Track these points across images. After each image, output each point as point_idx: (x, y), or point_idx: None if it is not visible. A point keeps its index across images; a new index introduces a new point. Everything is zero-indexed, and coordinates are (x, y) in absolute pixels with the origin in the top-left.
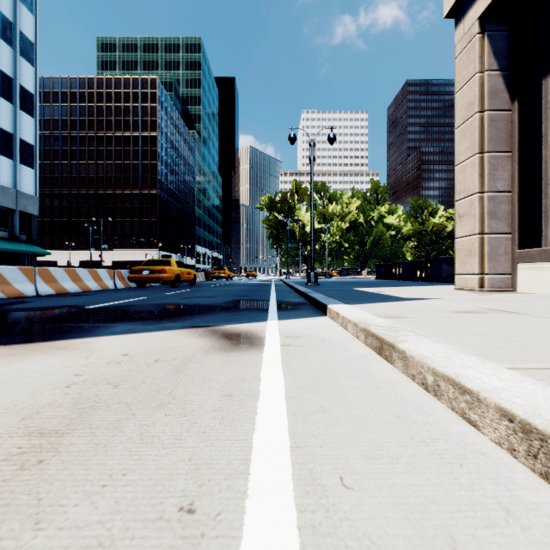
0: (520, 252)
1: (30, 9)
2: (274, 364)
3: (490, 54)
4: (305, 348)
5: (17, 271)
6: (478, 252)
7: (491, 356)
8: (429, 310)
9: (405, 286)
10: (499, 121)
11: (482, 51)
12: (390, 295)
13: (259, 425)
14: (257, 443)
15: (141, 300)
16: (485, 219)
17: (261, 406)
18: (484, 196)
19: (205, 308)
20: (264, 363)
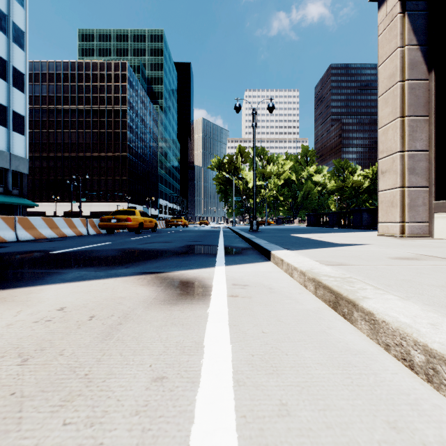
0: (436, 203)
1: (21, 4)
2: (220, 324)
3: (410, 31)
4: (253, 300)
5: None
6: (399, 203)
7: None
8: (368, 256)
9: (333, 232)
10: (418, 89)
11: (403, 28)
12: (324, 240)
13: None
14: None
15: (105, 245)
16: (405, 174)
17: (201, 404)
18: (404, 154)
19: (160, 252)
20: (209, 322)
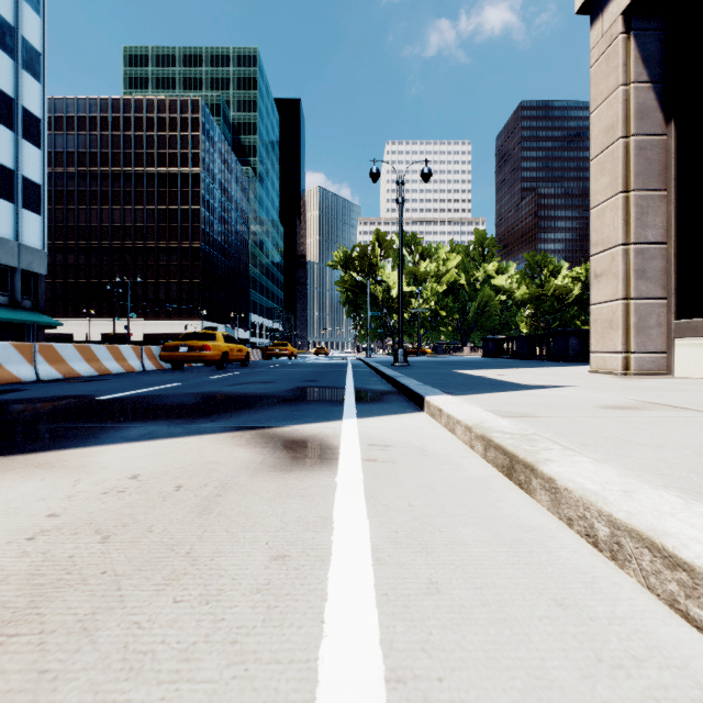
0: (678, 323)
1: (36, 10)
2: (353, 495)
3: (637, 61)
4: (398, 465)
5: (10, 348)
6: (621, 323)
7: (691, 488)
8: (566, 405)
9: (522, 368)
10: (650, 149)
11: (627, 56)
12: (506, 380)
13: (331, 626)
14: (326, 672)
15: (174, 387)
16: (630, 279)
17: (334, 582)
18: (629, 249)
19: (259, 399)
20: (338, 494)
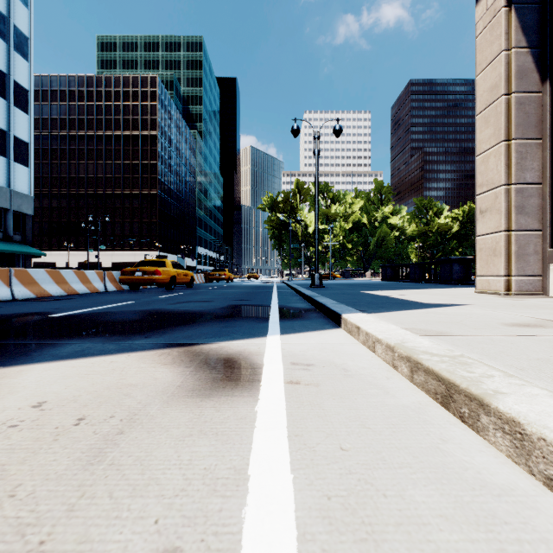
0: (552, 251)
1: (24, 3)
2: (274, 433)
3: (517, 29)
4: (322, 389)
5: None
6: (504, 251)
7: None
8: (474, 322)
9: (417, 289)
10: (528, 104)
11: (509, 26)
12: (409, 299)
13: None
14: None
15: (124, 305)
16: (512, 214)
17: None
18: (511, 188)
19: (194, 316)
20: (257, 430)
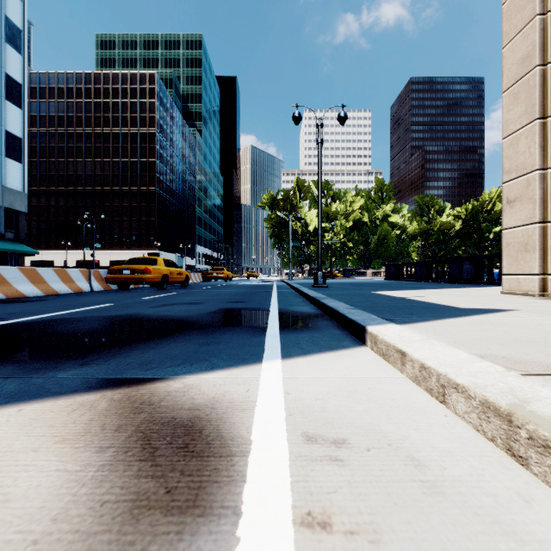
0: None
1: None
2: None
3: None
4: None
5: None
6: (538, 245)
7: None
8: None
9: (431, 289)
10: None
11: None
12: (434, 302)
13: None
14: None
15: (97, 309)
16: (548, 203)
17: None
18: (546, 173)
19: (172, 324)
20: None
